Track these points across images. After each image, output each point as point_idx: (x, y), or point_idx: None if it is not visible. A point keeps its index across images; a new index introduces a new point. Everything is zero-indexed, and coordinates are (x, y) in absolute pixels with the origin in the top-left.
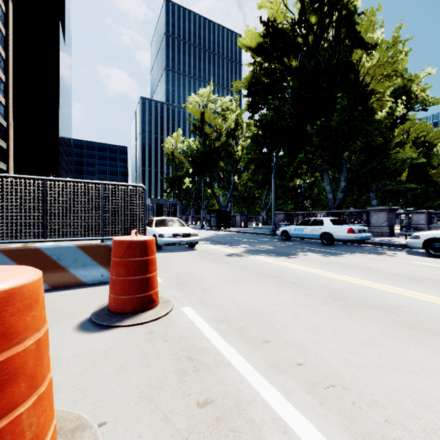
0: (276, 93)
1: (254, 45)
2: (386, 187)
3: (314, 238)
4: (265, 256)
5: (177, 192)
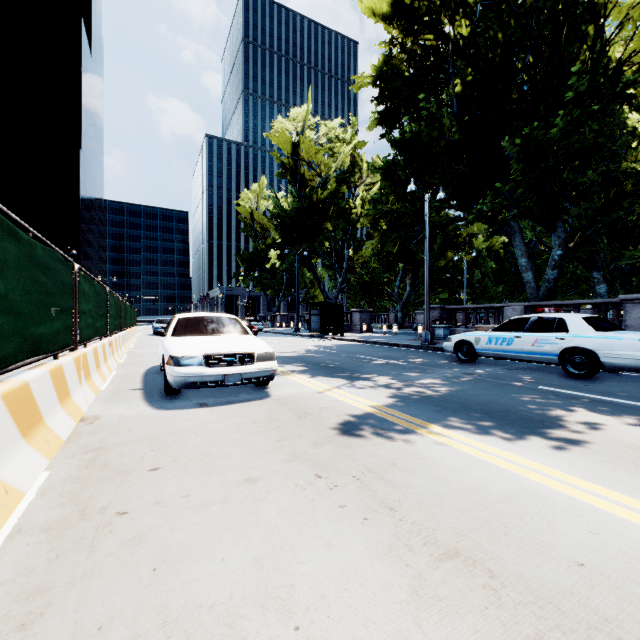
0: (428, 90)
1: (389, 3)
2: (620, 262)
3: (542, 360)
4: (473, 429)
5: (256, 275)
